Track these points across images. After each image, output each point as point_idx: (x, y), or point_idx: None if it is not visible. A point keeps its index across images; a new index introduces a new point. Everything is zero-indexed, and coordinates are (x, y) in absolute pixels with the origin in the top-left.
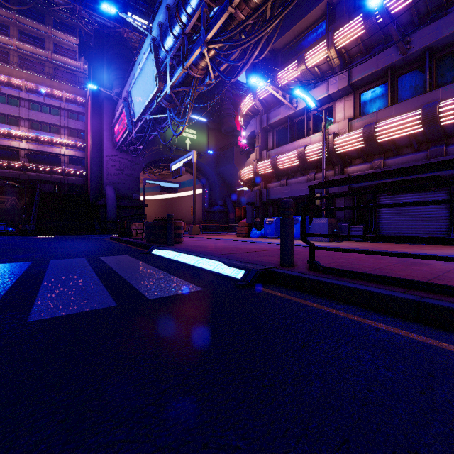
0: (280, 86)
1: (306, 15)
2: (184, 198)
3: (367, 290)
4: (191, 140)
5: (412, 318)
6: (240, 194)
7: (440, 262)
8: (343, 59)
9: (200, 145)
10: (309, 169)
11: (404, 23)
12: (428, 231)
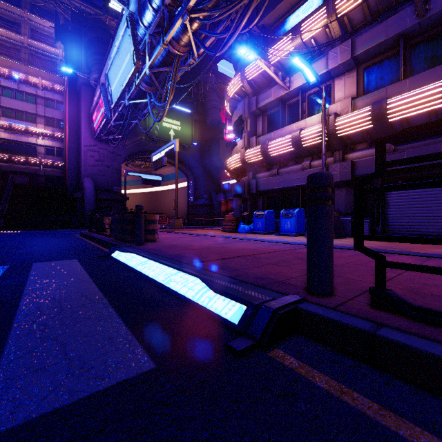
0: (271, 64)
1: None
2: (169, 191)
3: None
4: (175, 132)
5: None
6: (226, 187)
7: None
8: (344, 30)
9: (184, 137)
10: (304, 157)
11: None
12: None
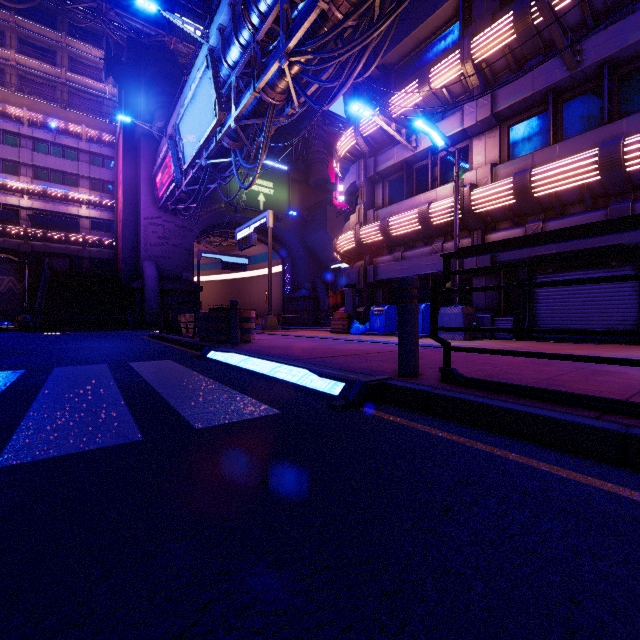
0: (393, 117)
1: (430, 15)
2: (256, 279)
3: (539, 414)
4: (265, 197)
5: (614, 459)
6: (336, 272)
7: (634, 370)
8: (484, 79)
9: (279, 204)
10: (435, 237)
11: (572, 25)
12: (606, 325)
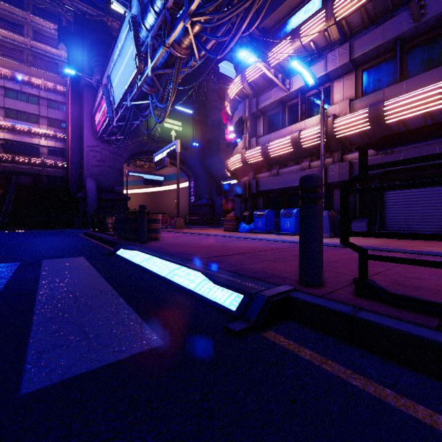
0: (271, 66)
1: None
2: (170, 191)
3: None
4: (176, 132)
5: None
6: (227, 187)
7: None
8: (343, 34)
9: (186, 137)
10: (303, 157)
11: None
12: None
